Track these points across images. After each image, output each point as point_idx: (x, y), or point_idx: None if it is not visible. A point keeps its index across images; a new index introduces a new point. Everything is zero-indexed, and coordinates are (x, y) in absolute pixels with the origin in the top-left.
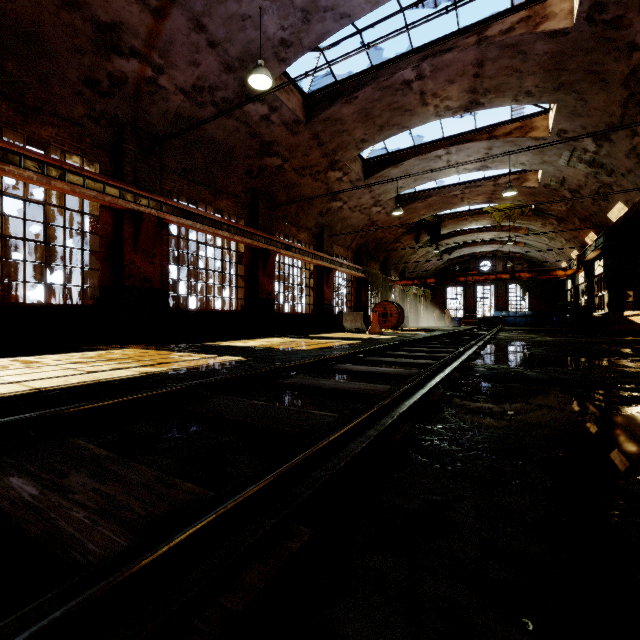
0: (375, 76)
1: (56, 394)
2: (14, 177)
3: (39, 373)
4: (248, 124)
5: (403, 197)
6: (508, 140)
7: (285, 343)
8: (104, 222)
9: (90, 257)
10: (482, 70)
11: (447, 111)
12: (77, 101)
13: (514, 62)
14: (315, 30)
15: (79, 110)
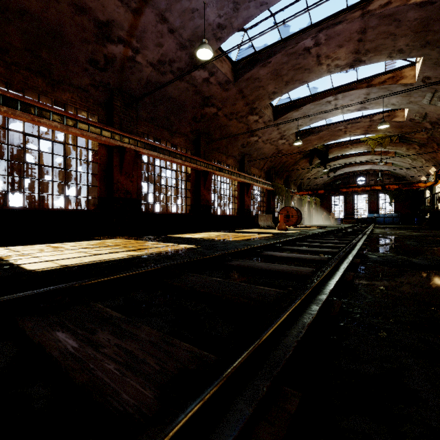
0: (284, 46)
1: (76, 269)
2: (46, 126)
3: (63, 255)
4: (194, 85)
5: (301, 132)
6: (382, 87)
7: (220, 236)
8: (101, 154)
9: (92, 178)
10: (364, 36)
11: (336, 68)
12: (84, 75)
13: (390, 28)
14: (242, 16)
15: (86, 81)
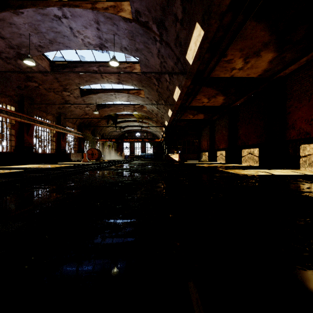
0: (82, 65)
1: None
2: None
3: None
4: (20, 68)
5: (100, 105)
6: (134, 95)
7: (41, 166)
8: None
9: None
10: (120, 75)
11: (111, 82)
12: None
13: (129, 76)
14: (55, 46)
15: None
